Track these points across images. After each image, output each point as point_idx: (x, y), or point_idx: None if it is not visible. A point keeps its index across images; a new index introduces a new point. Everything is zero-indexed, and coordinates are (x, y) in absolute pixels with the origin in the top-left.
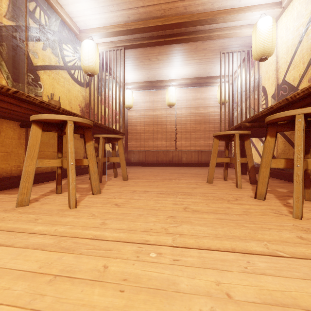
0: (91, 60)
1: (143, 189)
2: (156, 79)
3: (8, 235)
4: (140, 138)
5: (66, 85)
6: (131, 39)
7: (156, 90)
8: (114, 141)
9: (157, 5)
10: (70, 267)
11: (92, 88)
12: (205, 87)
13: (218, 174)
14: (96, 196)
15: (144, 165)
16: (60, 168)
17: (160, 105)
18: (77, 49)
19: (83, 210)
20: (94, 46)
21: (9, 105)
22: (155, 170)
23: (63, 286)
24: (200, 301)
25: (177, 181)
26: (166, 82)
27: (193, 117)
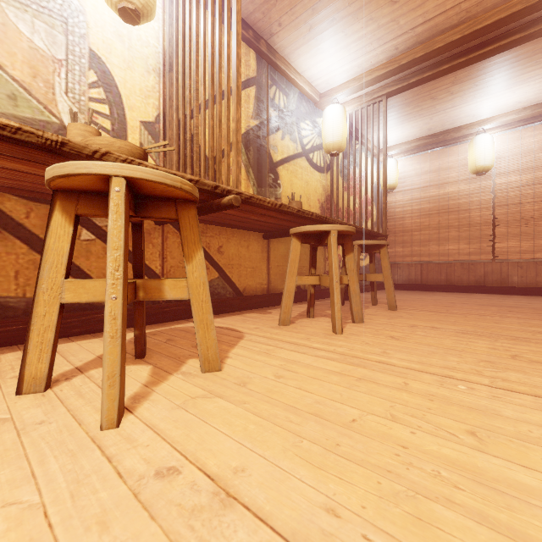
0: (336, 133)
1: (429, 325)
2: (445, 128)
3: (295, 346)
4: (411, 240)
5: (304, 176)
6: (399, 78)
7: (446, 147)
8: (375, 249)
9: (451, 9)
10: (369, 376)
11: (334, 171)
12: None
13: None
14: (360, 325)
15: (419, 289)
16: (313, 287)
17: (455, 174)
18: (316, 123)
19: (352, 337)
20: (340, 112)
21: (267, 218)
22: (444, 299)
23: (370, 385)
24: (529, 426)
25: (497, 320)
26: (469, 129)
27: (541, 187)
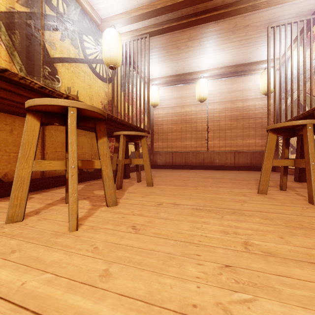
0: (113, 50)
1: (172, 201)
2: (184, 72)
3: None
4: (167, 138)
5: (87, 80)
6: (157, 23)
7: (185, 85)
8: (137, 139)
9: None
10: None
11: (115, 84)
12: (243, 77)
13: None
14: (111, 210)
15: (171, 168)
16: None
17: (189, 100)
18: (99, 41)
19: (84, 236)
20: (115, 35)
21: (7, 94)
22: (184, 174)
23: None
24: None
25: (215, 190)
26: (196, 74)
27: (228, 112)
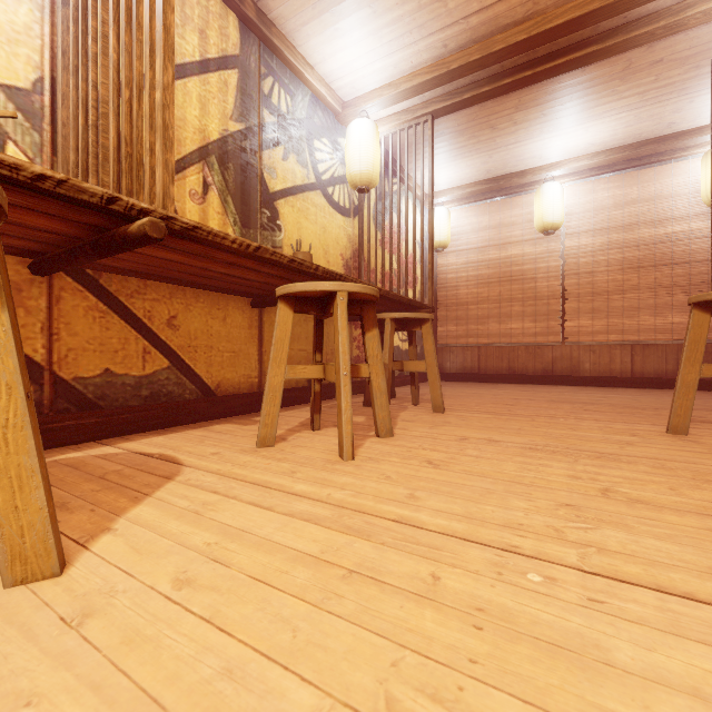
0: (365, 160)
1: (485, 436)
2: (507, 171)
3: (261, 492)
4: (467, 315)
5: (320, 219)
6: (449, 92)
7: (508, 197)
8: (415, 325)
9: None
10: (370, 562)
11: (365, 217)
12: (656, 167)
13: (707, 412)
14: (386, 441)
15: (477, 380)
16: (318, 382)
17: (519, 232)
18: (338, 144)
19: (367, 466)
20: (370, 129)
21: (244, 272)
22: (506, 393)
23: (367, 590)
24: (674, 700)
25: (573, 424)
26: (535, 174)
27: (615, 253)
